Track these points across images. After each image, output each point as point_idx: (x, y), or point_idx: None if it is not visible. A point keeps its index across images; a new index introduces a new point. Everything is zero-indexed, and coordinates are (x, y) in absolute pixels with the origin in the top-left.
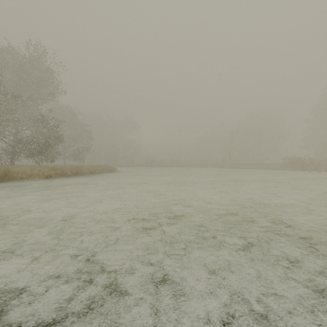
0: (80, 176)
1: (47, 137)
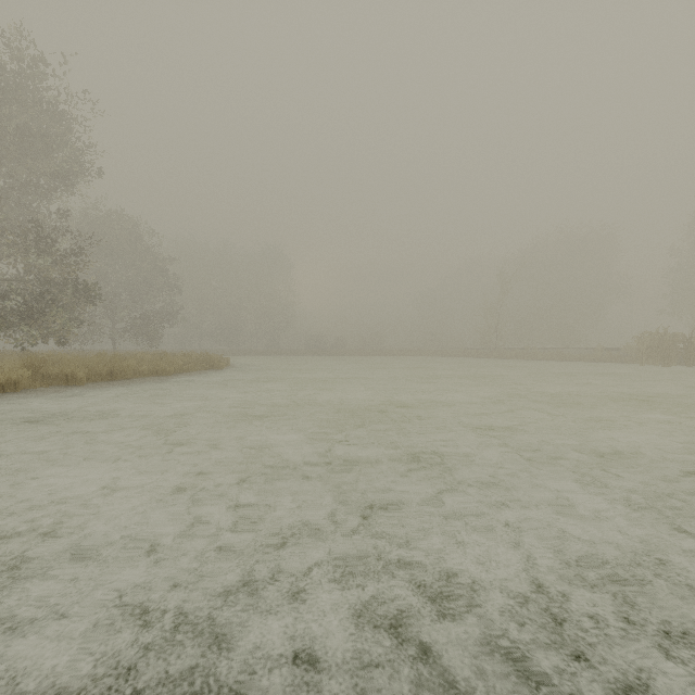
0: (118, 382)
1: (50, 280)
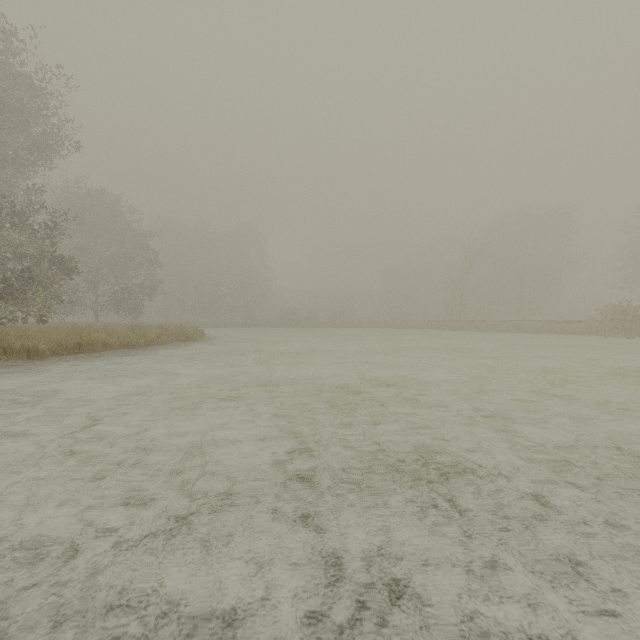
0: (84, 355)
1: (25, 253)
